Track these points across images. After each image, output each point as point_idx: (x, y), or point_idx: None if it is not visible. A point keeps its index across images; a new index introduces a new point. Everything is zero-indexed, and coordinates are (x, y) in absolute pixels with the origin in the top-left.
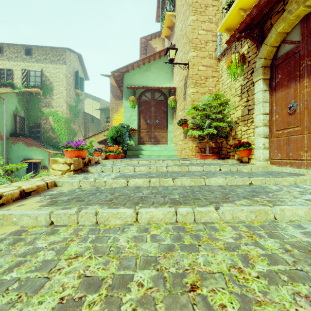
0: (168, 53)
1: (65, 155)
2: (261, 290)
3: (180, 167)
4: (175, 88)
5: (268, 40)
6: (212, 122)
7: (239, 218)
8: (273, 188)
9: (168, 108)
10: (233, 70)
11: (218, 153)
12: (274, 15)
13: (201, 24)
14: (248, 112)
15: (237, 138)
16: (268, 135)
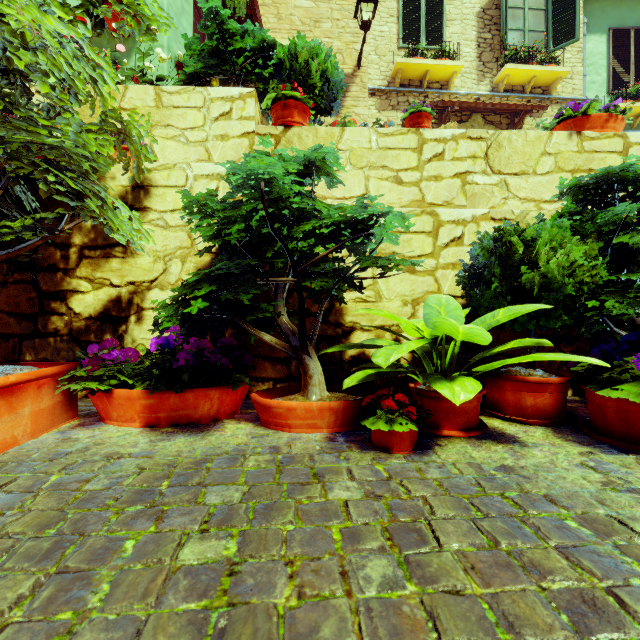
0: (373, 9)
1: (621, 128)
2: None
3: None
4: None
5: None
6: None
7: None
8: None
9: None
10: None
11: None
12: (452, 114)
13: None
14: None
15: None
16: None
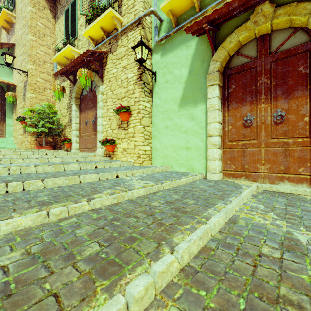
0: (5, 57)
1: None
2: (22, 165)
3: (13, 151)
4: (15, 85)
5: (77, 84)
6: (46, 123)
7: (33, 162)
8: (64, 157)
9: (7, 102)
10: (56, 94)
11: (56, 146)
12: None
13: (40, 46)
14: (70, 120)
15: (66, 136)
16: (79, 135)
